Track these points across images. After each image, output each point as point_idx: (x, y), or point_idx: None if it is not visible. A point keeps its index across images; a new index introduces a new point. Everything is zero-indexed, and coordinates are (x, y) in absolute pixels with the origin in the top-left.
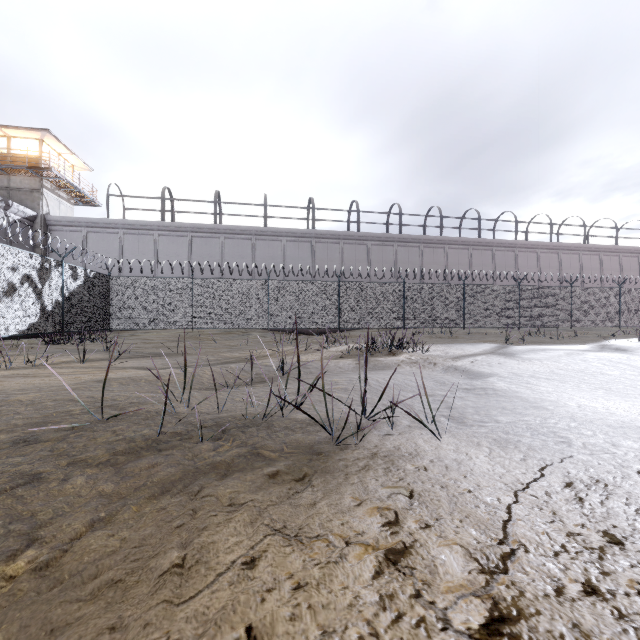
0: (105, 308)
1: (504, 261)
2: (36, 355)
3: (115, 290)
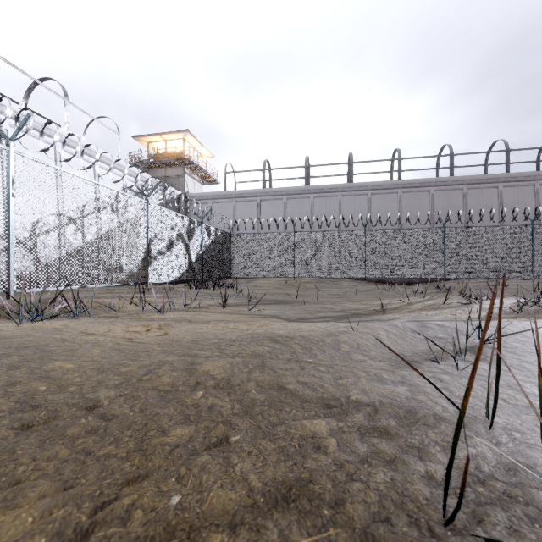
0: (227, 260)
1: None
2: (191, 299)
3: (234, 245)
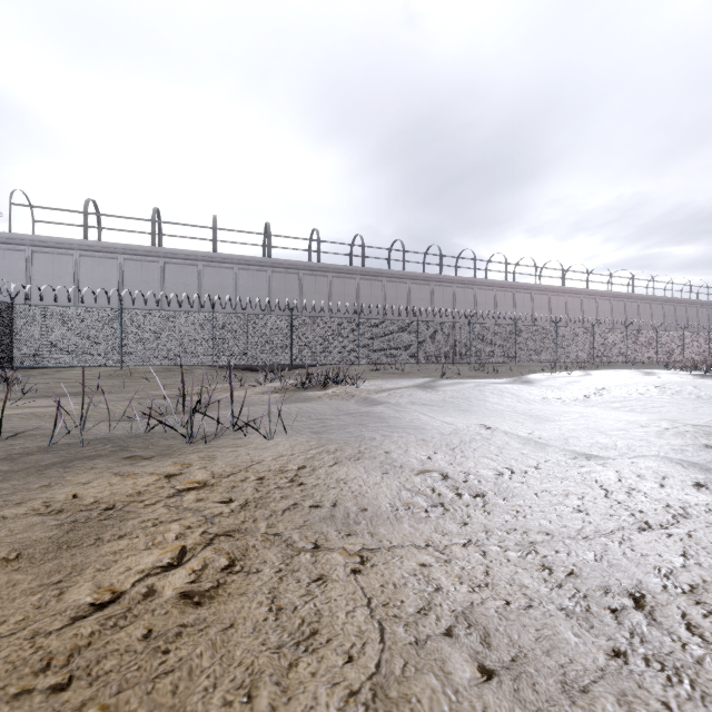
0: (6, 342)
1: (464, 298)
2: None
3: (20, 321)
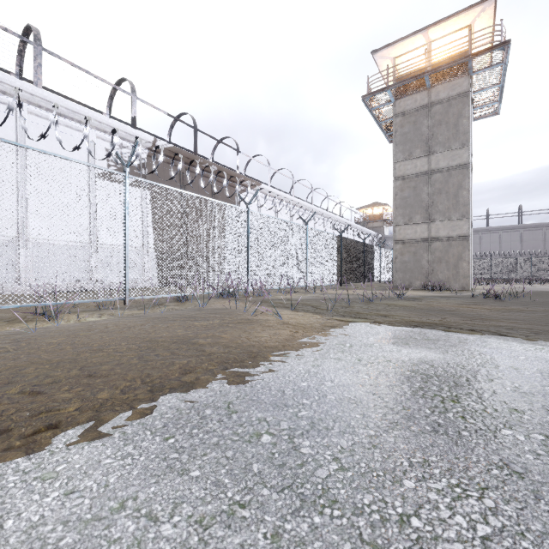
0: None
1: None
2: None
3: None
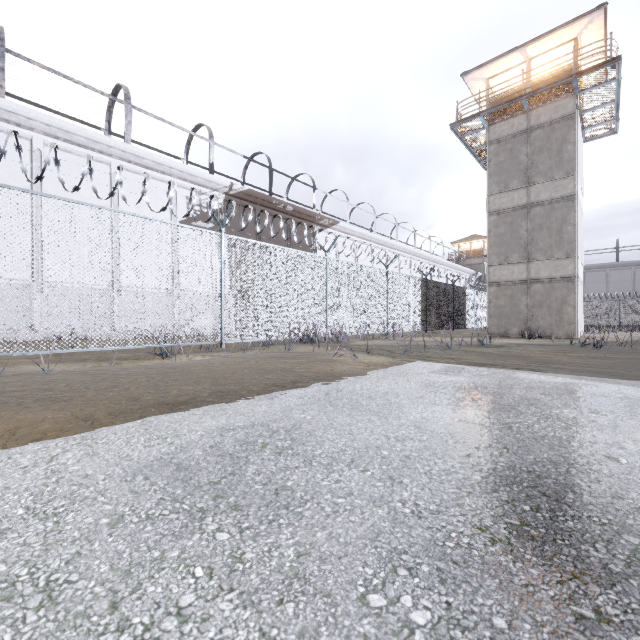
0: None
1: None
2: None
3: None
